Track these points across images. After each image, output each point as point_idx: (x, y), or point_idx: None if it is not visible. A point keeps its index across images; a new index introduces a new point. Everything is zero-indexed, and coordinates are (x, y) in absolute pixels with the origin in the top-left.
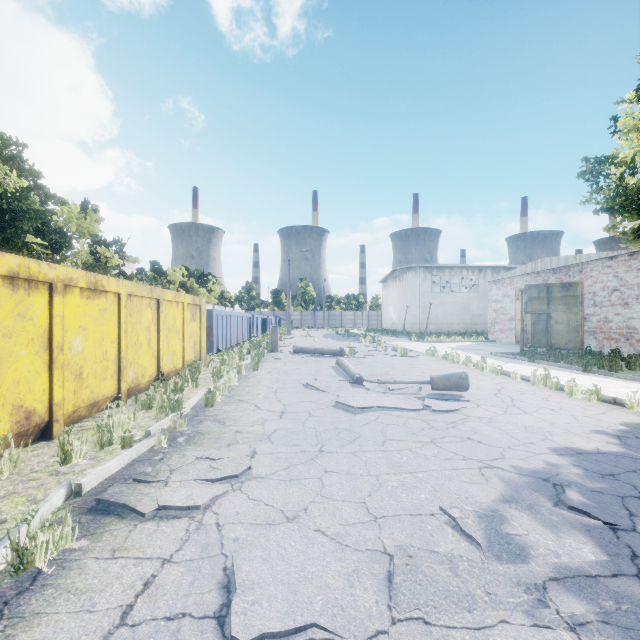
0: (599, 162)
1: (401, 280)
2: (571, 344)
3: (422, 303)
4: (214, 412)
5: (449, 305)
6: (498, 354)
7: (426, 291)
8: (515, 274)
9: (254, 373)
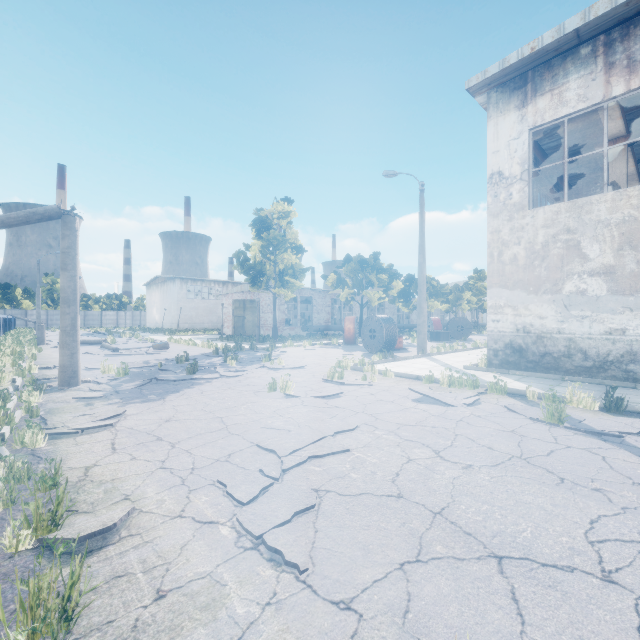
0: (240, 252)
1: (163, 286)
2: (254, 333)
3: (179, 307)
4: (40, 361)
5: (201, 309)
6: (210, 339)
7: (183, 297)
8: (233, 291)
9: (41, 353)
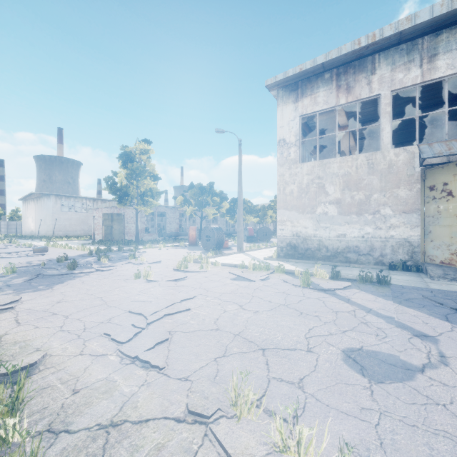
0: (109, 177)
1: (38, 201)
2: (120, 238)
3: (54, 218)
4: None
5: (74, 219)
6: (83, 244)
7: (57, 210)
8: (103, 207)
9: None
